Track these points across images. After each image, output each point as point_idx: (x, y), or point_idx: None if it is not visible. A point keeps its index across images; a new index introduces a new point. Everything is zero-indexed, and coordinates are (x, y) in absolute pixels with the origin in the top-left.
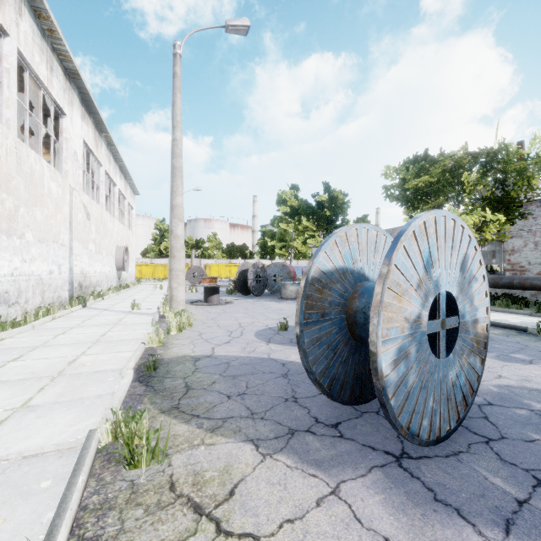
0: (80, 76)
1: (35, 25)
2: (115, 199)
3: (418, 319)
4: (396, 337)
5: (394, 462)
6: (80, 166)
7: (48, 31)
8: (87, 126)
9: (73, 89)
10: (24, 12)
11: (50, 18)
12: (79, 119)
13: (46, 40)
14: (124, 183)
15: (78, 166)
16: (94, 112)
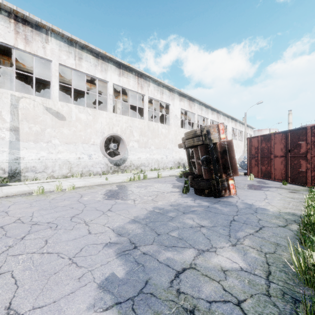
0: (230, 116)
1: (222, 115)
2: (242, 135)
3: (243, 160)
4: (240, 161)
5: (241, 170)
6: (231, 134)
7: (224, 114)
8: (232, 123)
9: (229, 118)
10: (221, 116)
11: (224, 113)
12: (230, 123)
13: (224, 115)
14: (247, 128)
15: (230, 134)
16: (234, 118)
